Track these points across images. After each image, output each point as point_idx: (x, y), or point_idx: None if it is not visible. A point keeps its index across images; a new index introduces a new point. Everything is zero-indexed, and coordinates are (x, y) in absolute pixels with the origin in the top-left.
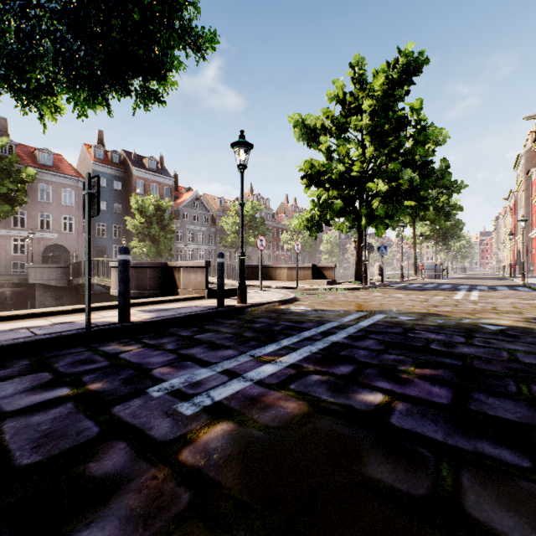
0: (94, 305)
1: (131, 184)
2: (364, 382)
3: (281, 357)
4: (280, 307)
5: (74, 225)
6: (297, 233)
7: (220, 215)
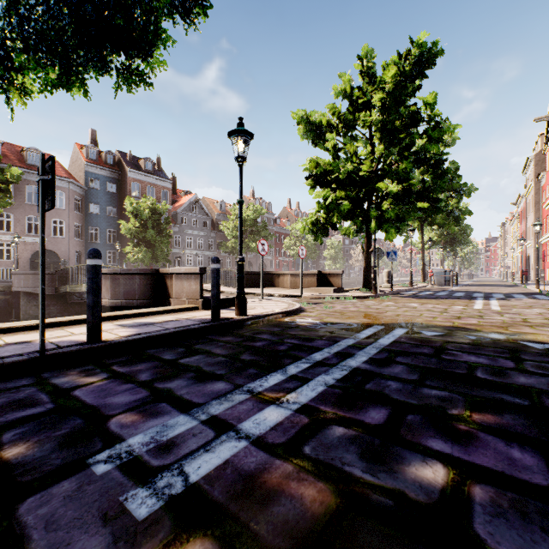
0: (65, 318)
1: (126, 186)
2: (409, 439)
3: (289, 393)
4: (284, 320)
5: (65, 229)
6: (300, 238)
7: (220, 220)
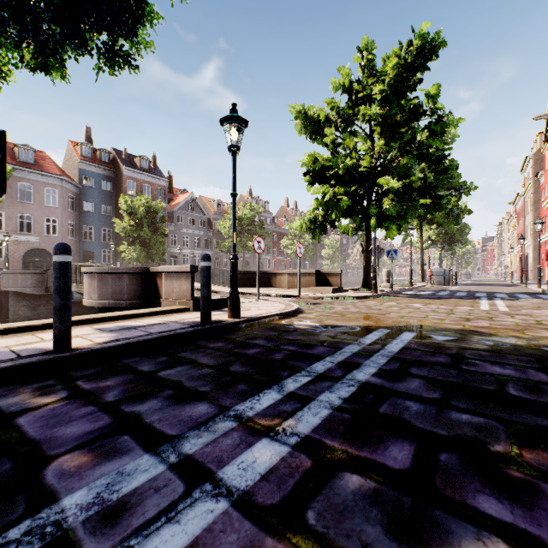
0: (38, 322)
1: (122, 185)
2: (450, 496)
3: (286, 419)
4: (281, 322)
5: (59, 228)
6: (298, 237)
7: (217, 218)
